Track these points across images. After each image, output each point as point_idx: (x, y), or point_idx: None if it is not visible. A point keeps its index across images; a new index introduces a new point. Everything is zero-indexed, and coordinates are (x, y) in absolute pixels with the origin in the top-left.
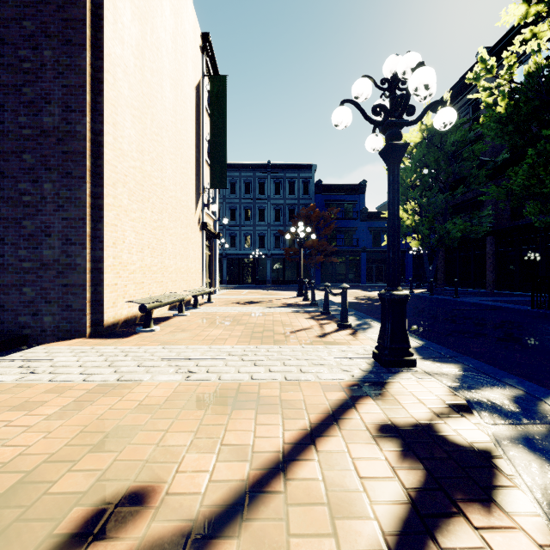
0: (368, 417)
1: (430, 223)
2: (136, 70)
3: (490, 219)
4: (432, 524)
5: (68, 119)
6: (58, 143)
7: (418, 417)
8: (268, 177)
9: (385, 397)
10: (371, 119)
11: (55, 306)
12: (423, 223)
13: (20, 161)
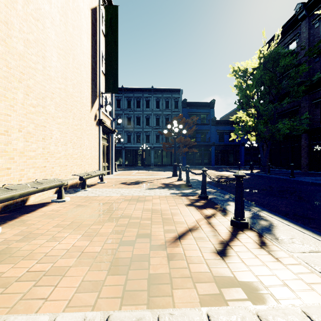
0: None
1: (266, 123)
2: None
3: (307, 121)
4: None
5: None
6: None
7: None
8: (152, 97)
9: None
10: None
11: None
12: (260, 123)
13: None
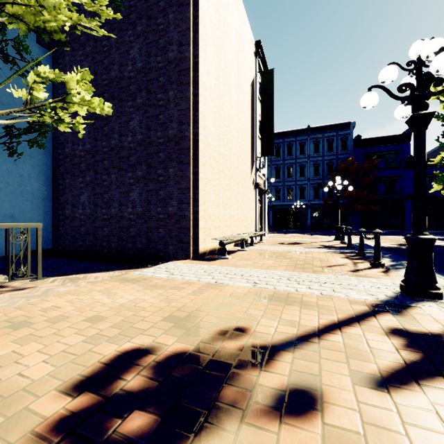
0: (384, 322)
1: None
2: (215, 88)
3: None
4: (418, 376)
5: (181, 129)
6: (176, 145)
7: (431, 329)
8: (308, 139)
9: (403, 314)
10: (397, 97)
11: (174, 240)
12: None
13: (158, 158)
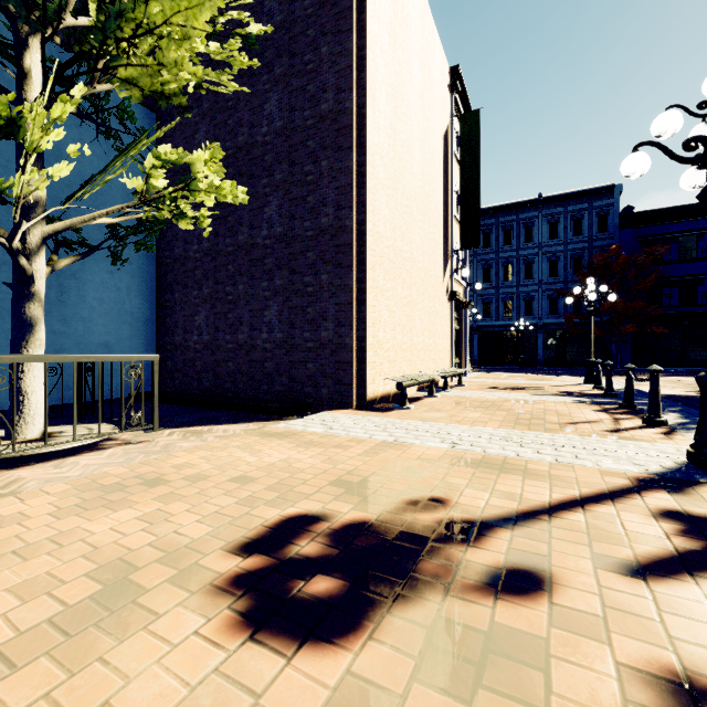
0: (653, 502)
1: None
2: (389, 150)
3: None
4: (693, 568)
5: (339, 216)
6: (331, 239)
7: None
8: (538, 217)
9: (687, 493)
10: (681, 159)
11: (330, 380)
12: None
13: (305, 259)
